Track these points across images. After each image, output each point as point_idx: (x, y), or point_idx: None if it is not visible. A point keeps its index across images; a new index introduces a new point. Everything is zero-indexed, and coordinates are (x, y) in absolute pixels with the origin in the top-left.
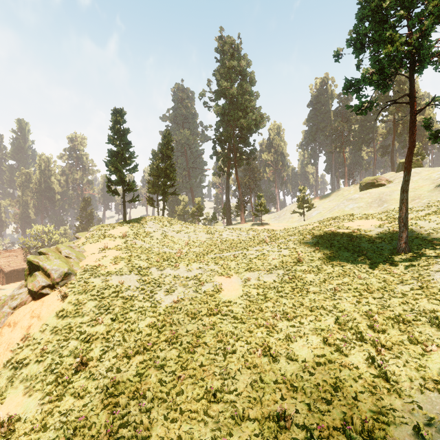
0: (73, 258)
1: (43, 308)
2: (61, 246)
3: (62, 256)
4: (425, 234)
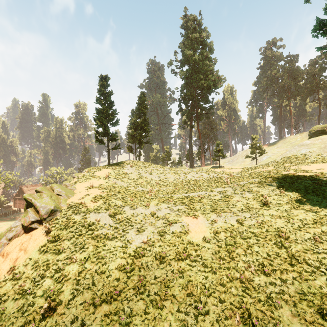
0: (62, 196)
1: (30, 242)
2: (54, 185)
3: (54, 193)
4: None
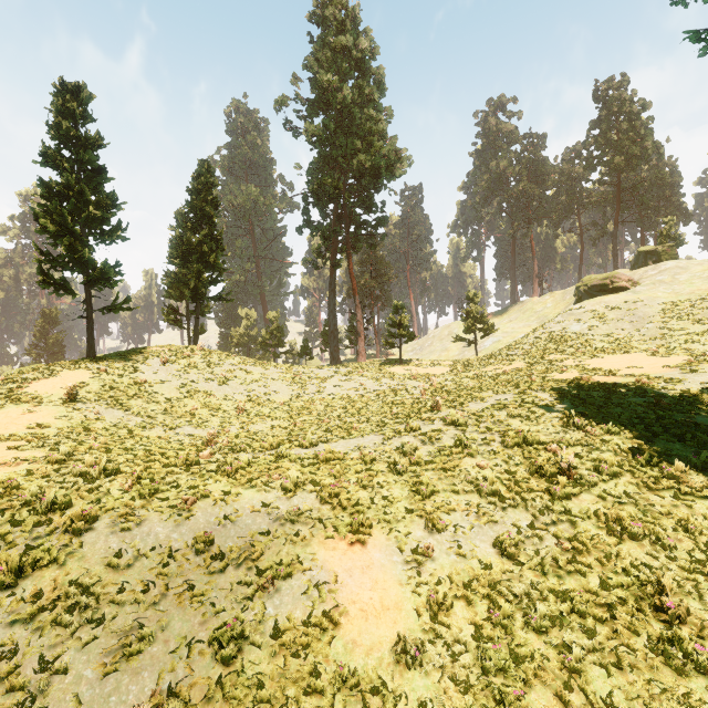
0: None
1: None
2: None
3: None
4: None
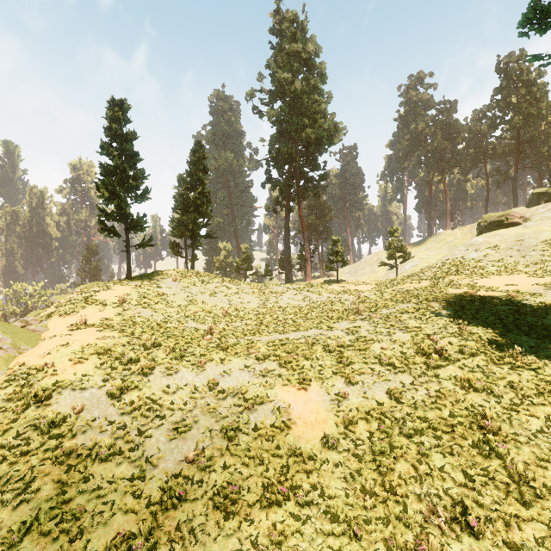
0: (4, 349)
1: None
2: None
3: None
4: None
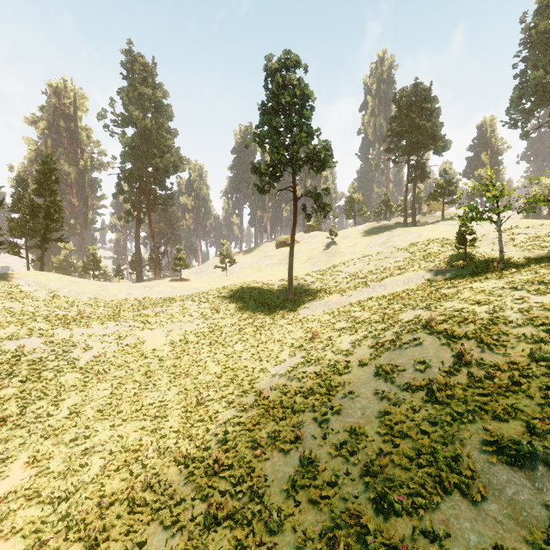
0: None
1: None
2: None
3: None
4: (307, 286)
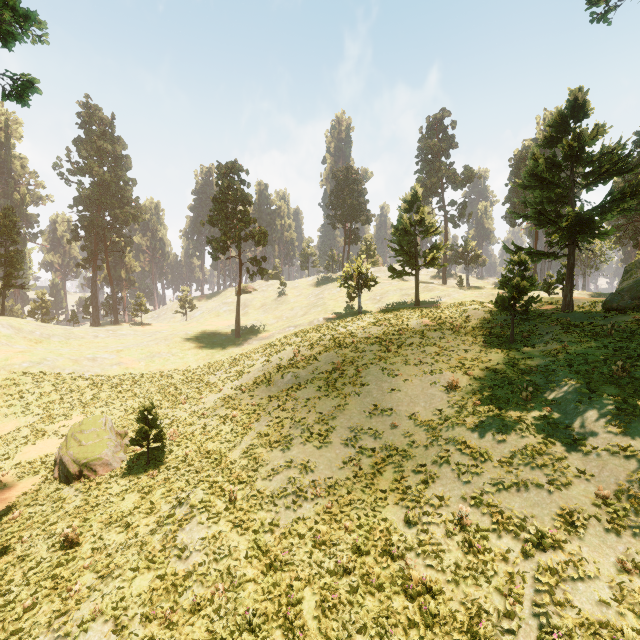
0: None
1: None
2: None
3: None
4: (252, 328)
